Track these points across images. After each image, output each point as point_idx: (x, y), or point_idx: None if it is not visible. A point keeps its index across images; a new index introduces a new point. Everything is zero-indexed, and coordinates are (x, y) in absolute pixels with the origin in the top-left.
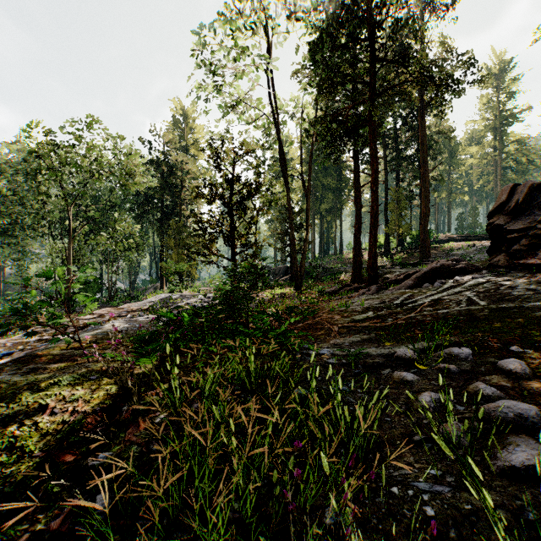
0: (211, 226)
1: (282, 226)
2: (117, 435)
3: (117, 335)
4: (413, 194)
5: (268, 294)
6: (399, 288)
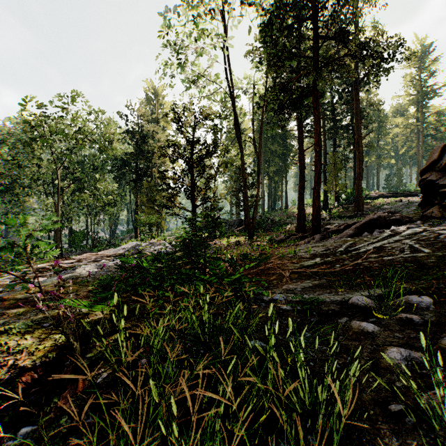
0: (174, 181)
1: (237, 185)
2: (49, 400)
3: (84, 279)
4: (348, 158)
5: (224, 242)
6: (341, 237)
